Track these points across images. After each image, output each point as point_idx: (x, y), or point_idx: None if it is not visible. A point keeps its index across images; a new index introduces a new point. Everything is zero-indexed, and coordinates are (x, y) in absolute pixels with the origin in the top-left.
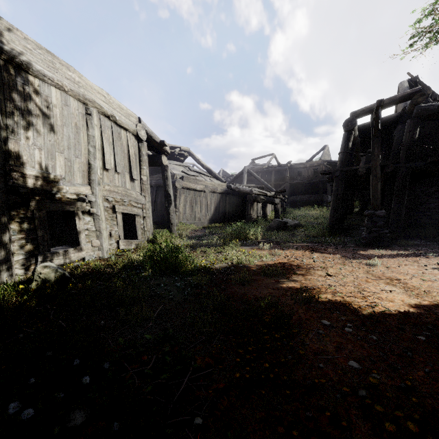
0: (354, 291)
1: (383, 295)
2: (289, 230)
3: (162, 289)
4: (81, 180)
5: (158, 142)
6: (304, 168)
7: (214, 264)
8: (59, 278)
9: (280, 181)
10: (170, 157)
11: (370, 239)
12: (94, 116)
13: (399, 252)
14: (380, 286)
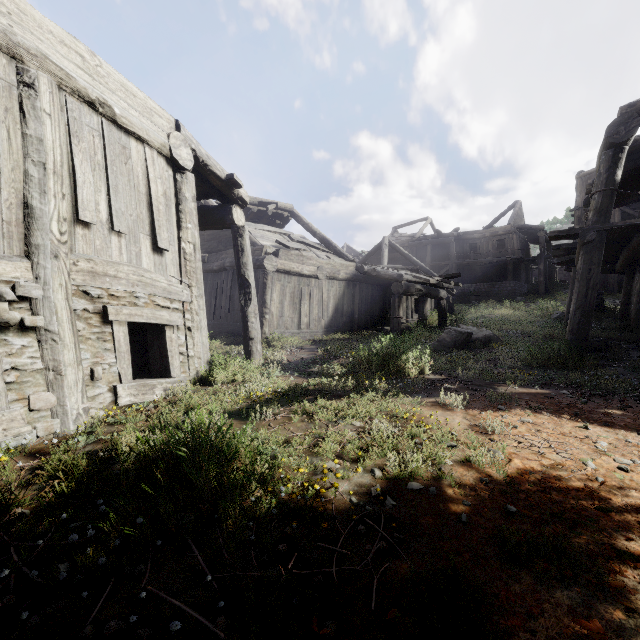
0: None
1: None
2: (476, 349)
3: None
4: (1, 244)
5: (223, 178)
6: (480, 239)
7: (333, 484)
8: None
9: (441, 261)
10: (260, 220)
11: None
12: (42, 92)
13: None
14: None
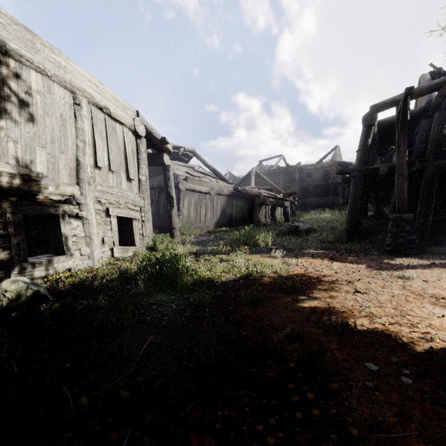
0: (395, 314)
1: (434, 321)
2: (301, 235)
3: (155, 311)
4: (68, 178)
5: (159, 139)
6: (314, 169)
7: (219, 276)
8: (30, 296)
9: (289, 183)
10: (174, 157)
11: (395, 245)
12: (83, 107)
13: (433, 262)
14: (426, 308)
